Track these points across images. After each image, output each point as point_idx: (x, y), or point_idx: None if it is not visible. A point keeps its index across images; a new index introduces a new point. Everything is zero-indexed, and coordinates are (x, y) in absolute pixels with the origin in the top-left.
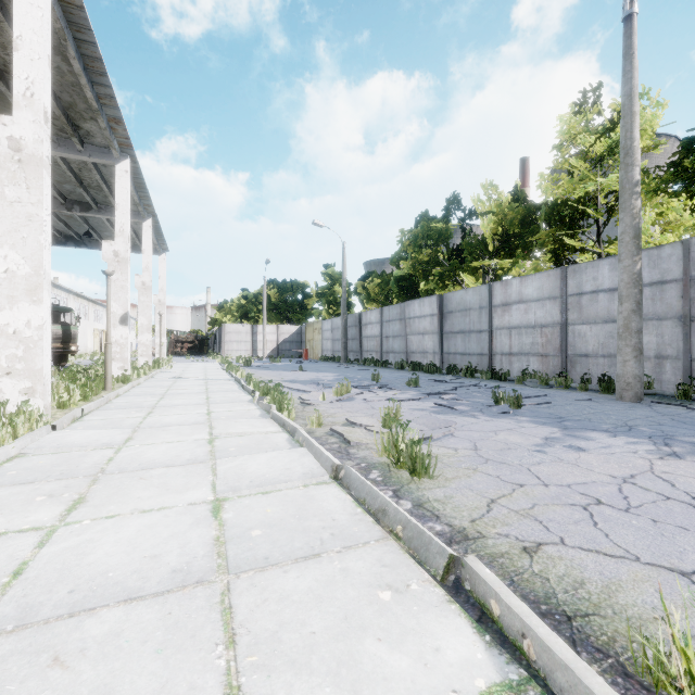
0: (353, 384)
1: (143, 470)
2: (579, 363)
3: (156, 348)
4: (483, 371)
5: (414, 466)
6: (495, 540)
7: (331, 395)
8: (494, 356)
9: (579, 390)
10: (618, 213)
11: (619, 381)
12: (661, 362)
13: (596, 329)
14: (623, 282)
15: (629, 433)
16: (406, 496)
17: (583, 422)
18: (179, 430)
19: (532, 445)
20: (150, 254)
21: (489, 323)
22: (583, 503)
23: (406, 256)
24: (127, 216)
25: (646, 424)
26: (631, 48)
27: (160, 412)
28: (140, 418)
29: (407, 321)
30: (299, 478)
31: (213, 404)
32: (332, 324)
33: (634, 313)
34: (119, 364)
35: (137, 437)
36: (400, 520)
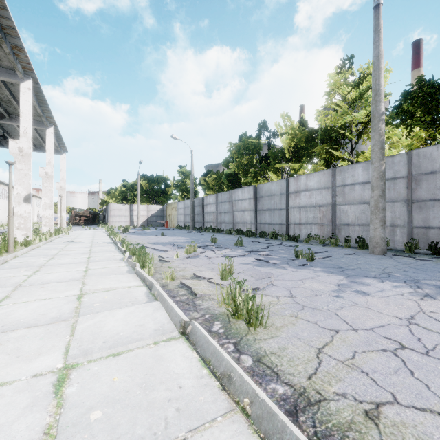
0: (198, 245)
1: (3, 333)
2: (343, 229)
3: (58, 220)
4: (283, 235)
5: (250, 318)
6: (336, 403)
7: (183, 253)
8: (290, 225)
9: (344, 247)
10: (363, 136)
11: (371, 241)
12: (394, 228)
13: (354, 208)
14: (374, 177)
15: (390, 279)
16: (246, 350)
17: (357, 271)
18: (55, 287)
19: (331, 291)
20: (51, 153)
21: (286, 204)
22: (391, 348)
23: (233, 161)
24: (30, 122)
25: (397, 271)
26: (379, 26)
27: (45, 270)
28: (26, 276)
29: (234, 203)
30: (150, 335)
31: (92, 262)
32: (184, 204)
33: (381, 197)
34: (23, 232)
35: (14, 295)
36: (246, 392)
